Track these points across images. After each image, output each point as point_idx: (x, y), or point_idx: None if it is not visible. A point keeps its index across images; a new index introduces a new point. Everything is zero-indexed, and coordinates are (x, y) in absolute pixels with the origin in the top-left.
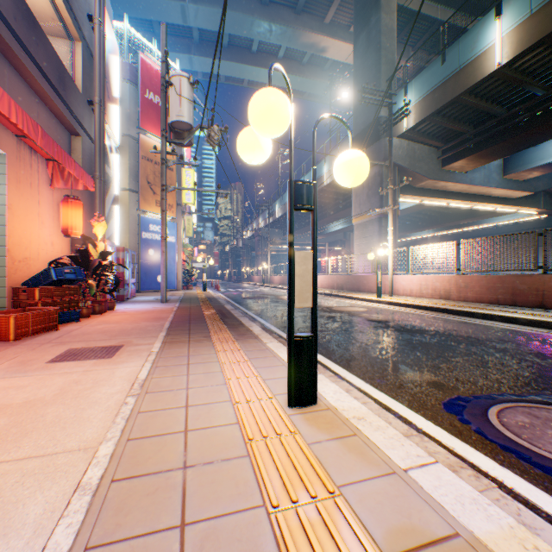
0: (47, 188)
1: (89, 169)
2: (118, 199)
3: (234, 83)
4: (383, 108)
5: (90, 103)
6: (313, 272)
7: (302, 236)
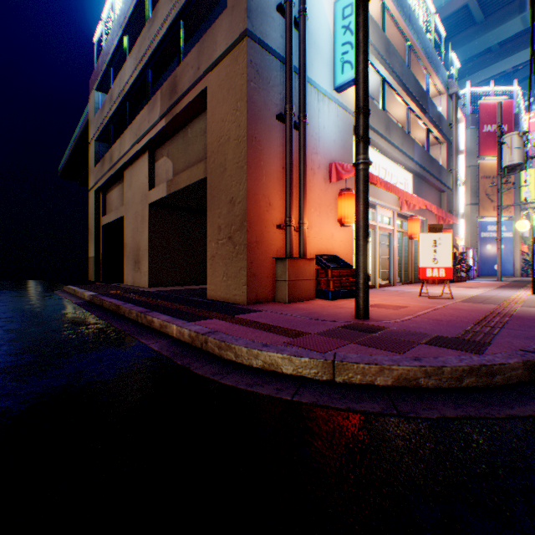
0: None
1: (448, 207)
2: (462, 216)
3: None
4: None
5: (448, 171)
6: None
7: None
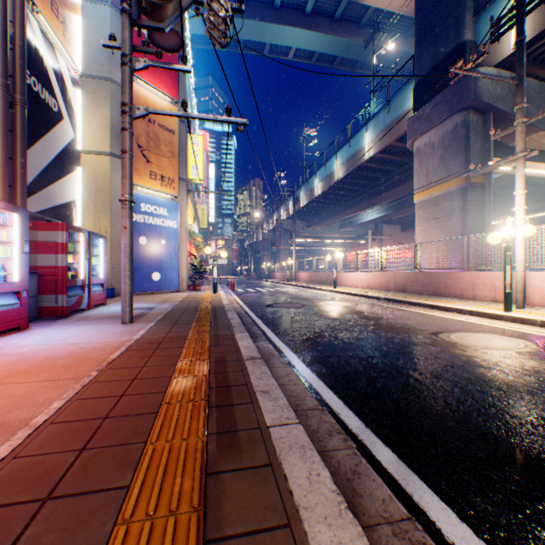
0: None
1: None
2: (78, 155)
3: (253, 52)
4: (469, 28)
5: None
6: None
7: (328, 228)
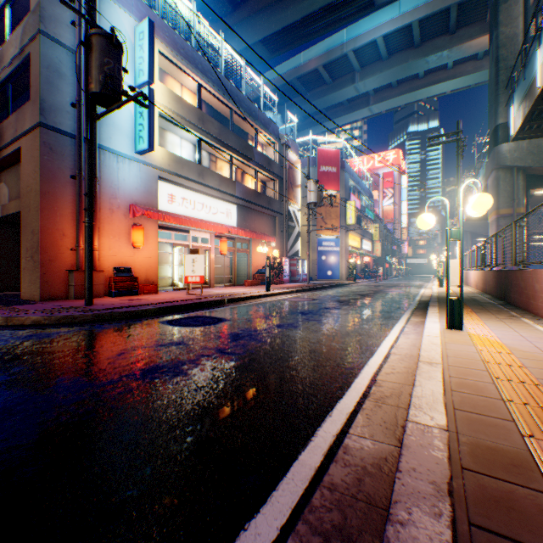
0: (263, 243)
1: (282, 228)
2: (299, 234)
3: (412, 103)
4: (501, 115)
5: (282, 201)
6: (269, 271)
7: None
